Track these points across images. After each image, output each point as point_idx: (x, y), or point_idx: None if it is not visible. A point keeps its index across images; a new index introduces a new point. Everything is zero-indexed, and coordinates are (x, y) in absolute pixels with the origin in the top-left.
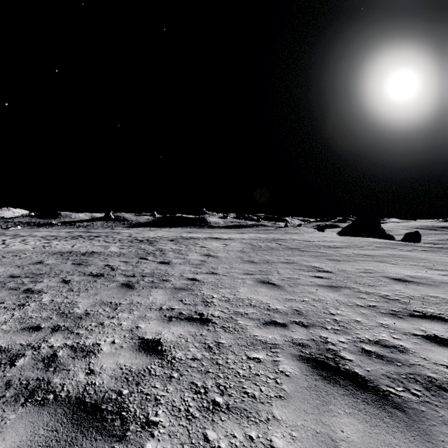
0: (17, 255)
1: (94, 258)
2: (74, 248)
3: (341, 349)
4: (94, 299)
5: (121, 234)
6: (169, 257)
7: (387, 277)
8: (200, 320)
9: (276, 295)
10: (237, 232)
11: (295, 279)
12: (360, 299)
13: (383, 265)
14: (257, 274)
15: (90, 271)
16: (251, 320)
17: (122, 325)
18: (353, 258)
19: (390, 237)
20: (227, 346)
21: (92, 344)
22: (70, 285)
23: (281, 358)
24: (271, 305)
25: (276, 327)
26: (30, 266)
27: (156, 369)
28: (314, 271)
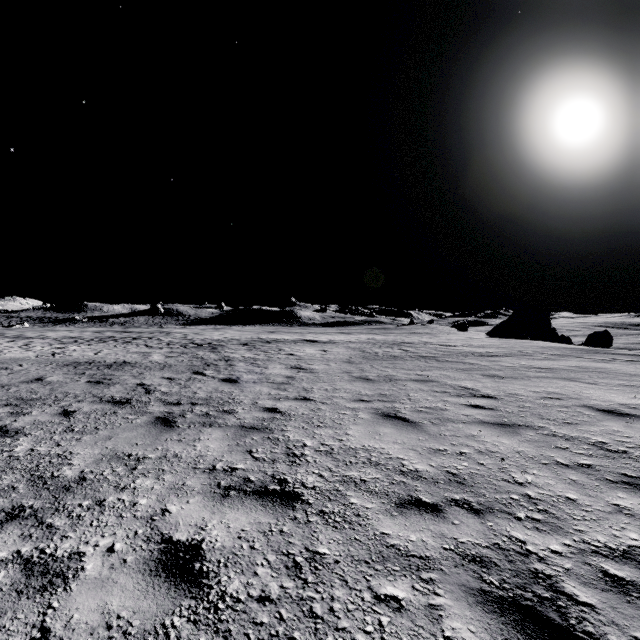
0: (8, 368)
1: (124, 373)
2: (98, 357)
3: (561, 574)
4: (104, 447)
5: (172, 334)
6: (238, 370)
7: (589, 407)
8: (281, 497)
9: (413, 442)
10: (341, 331)
11: (439, 411)
12: (559, 451)
13: (575, 386)
14: (375, 400)
15: (111, 395)
16: (374, 497)
17: (136, 507)
18: (523, 373)
19: (566, 340)
20: (332, 562)
21: (69, 555)
22: (71, 421)
23: (444, 597)
24: (406, 463)
25: (423, 515)
26: (21, 385)
27: (182, 629)
28: (467, 396)
